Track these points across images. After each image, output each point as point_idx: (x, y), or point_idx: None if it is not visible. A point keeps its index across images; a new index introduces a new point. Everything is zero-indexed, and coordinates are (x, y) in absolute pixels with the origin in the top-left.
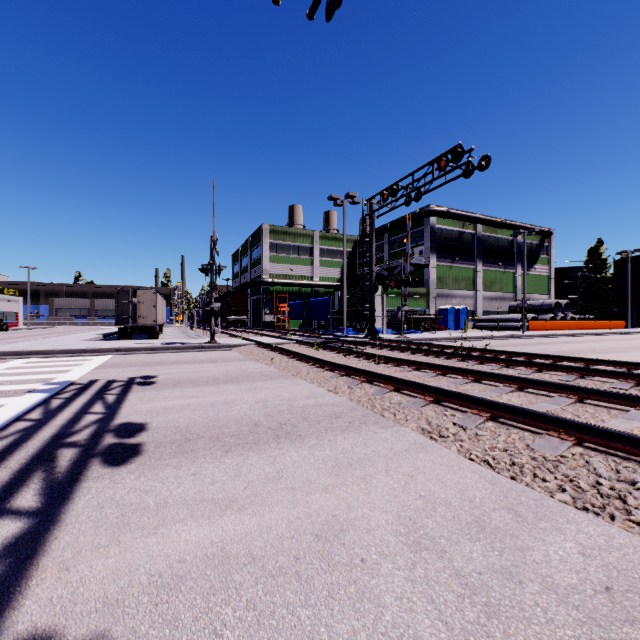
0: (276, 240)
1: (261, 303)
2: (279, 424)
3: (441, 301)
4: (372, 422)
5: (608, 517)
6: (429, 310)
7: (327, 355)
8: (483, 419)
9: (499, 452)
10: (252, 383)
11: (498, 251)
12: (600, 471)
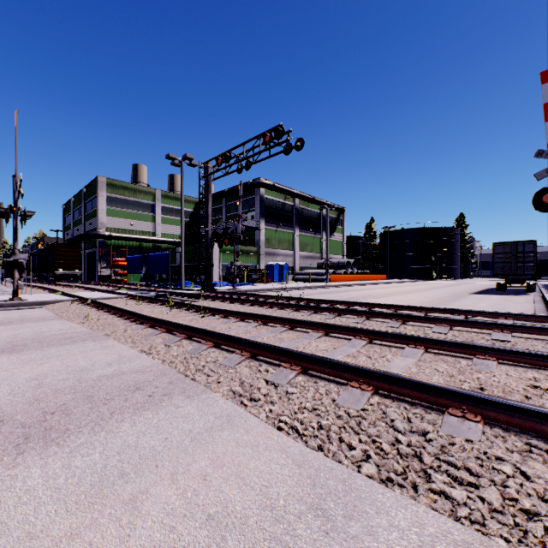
0: (114, 194)
1: (97, 256)
2: (43, 414)
3: (269, 258)
4: (178, 391)
5: (414, 491)
6: (259, 265)
7: (156, 309)
8: (294, 373)
9: (308, 414)
10: (42, 350)
11: (310, 221)
12: (397, 424)
